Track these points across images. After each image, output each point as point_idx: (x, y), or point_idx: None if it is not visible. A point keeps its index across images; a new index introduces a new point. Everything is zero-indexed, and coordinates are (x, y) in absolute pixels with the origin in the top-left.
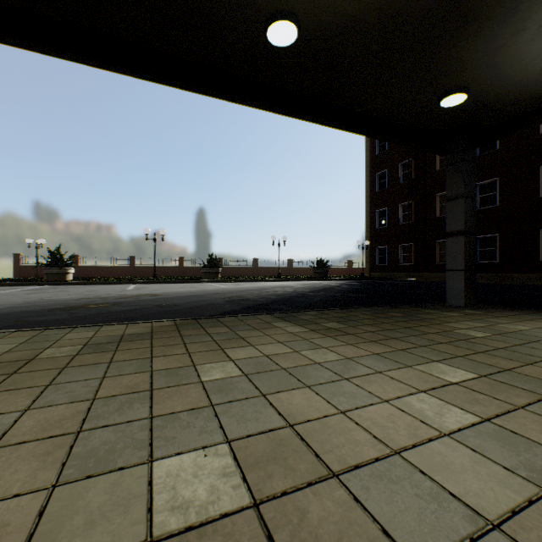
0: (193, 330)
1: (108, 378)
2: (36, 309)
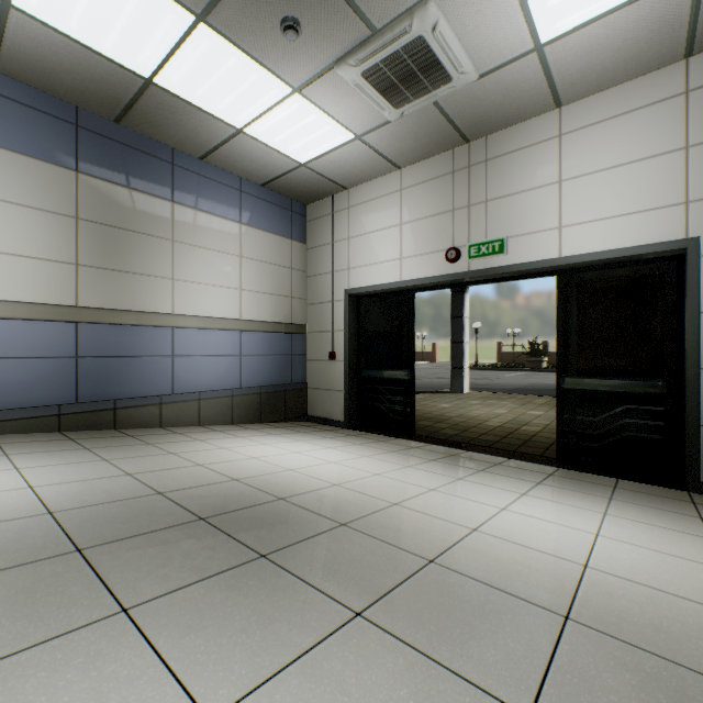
0: None
1: None
2: (540, 388)
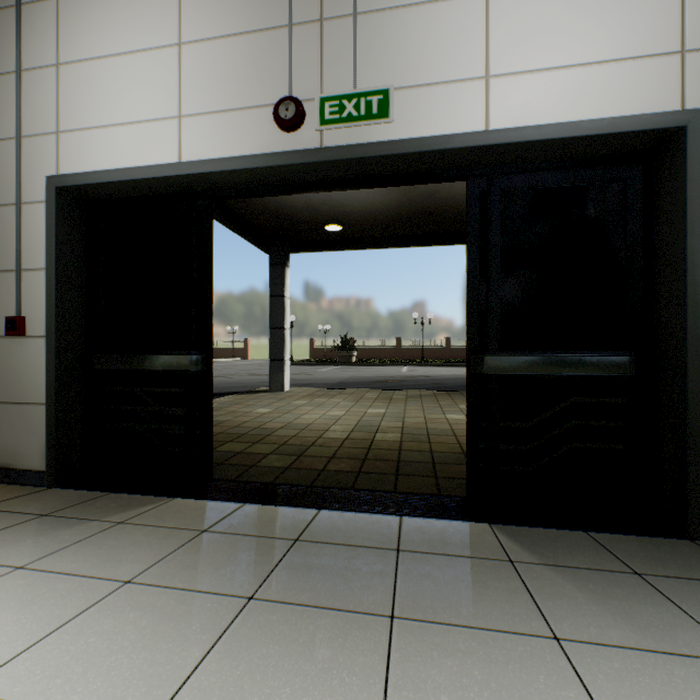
0: (457, 395)
1: (424, 404)
2: (362, 381)
